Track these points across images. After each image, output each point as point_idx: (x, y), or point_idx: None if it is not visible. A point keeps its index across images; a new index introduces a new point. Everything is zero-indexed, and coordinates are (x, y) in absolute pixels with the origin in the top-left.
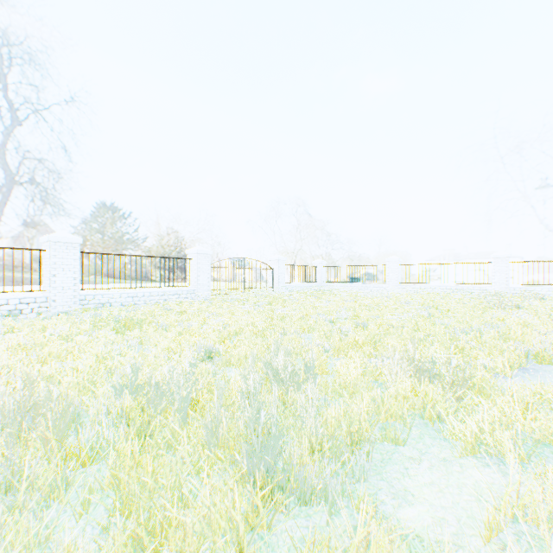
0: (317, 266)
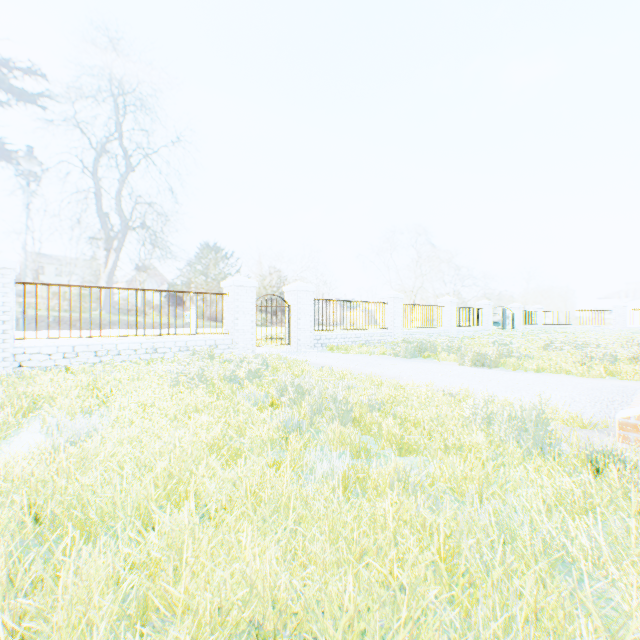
0: (536, 311)
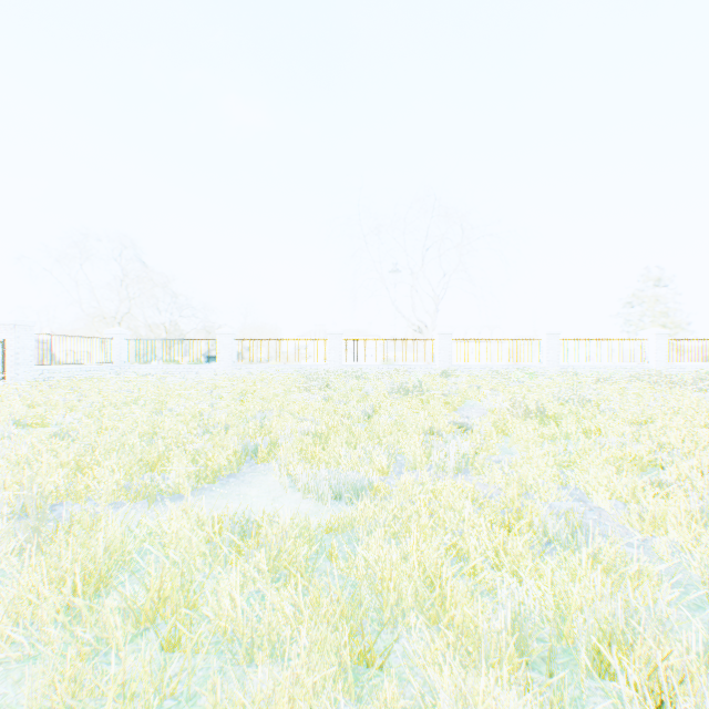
0: (114, 338)
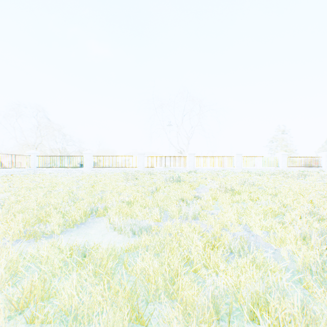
0: (31, 155)
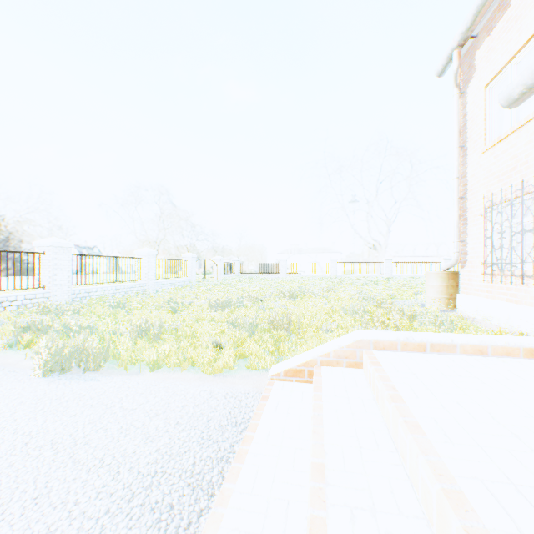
0: (235, 263)
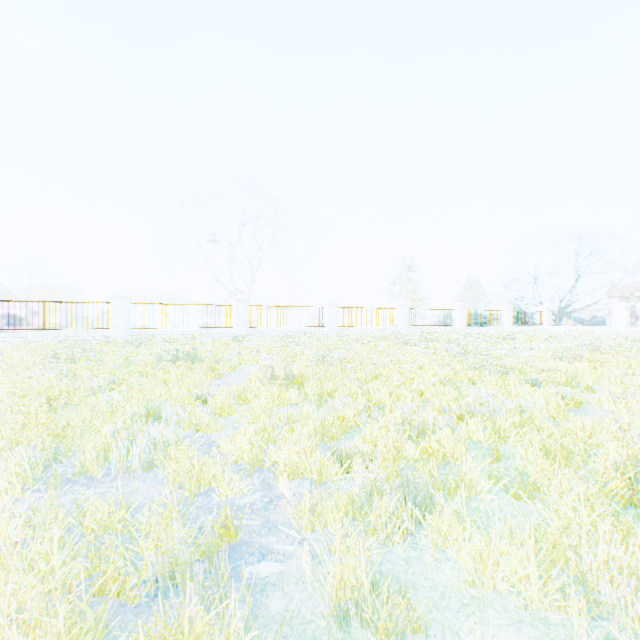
0: None
